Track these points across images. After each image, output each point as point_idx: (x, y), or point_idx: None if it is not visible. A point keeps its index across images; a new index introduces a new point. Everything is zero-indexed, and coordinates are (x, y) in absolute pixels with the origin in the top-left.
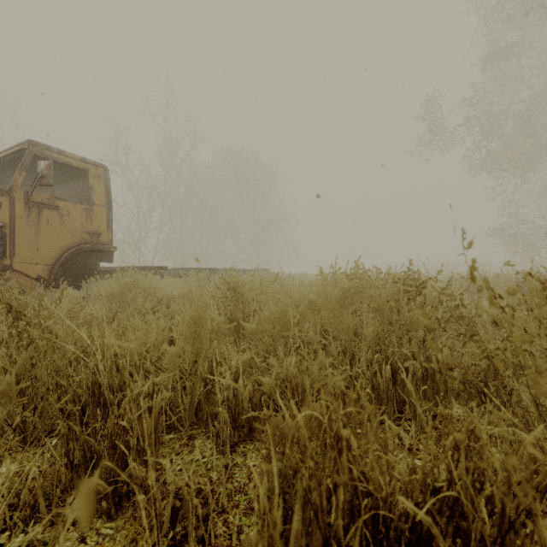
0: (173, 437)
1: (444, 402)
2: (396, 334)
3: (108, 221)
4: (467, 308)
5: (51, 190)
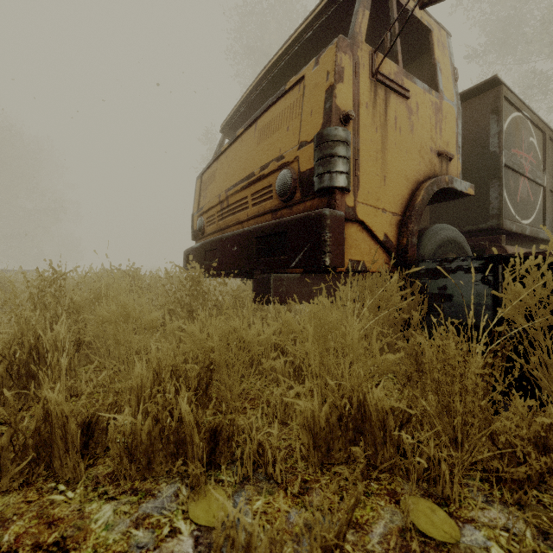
0: None
1: None
2: None
3: None
4: None
5: None
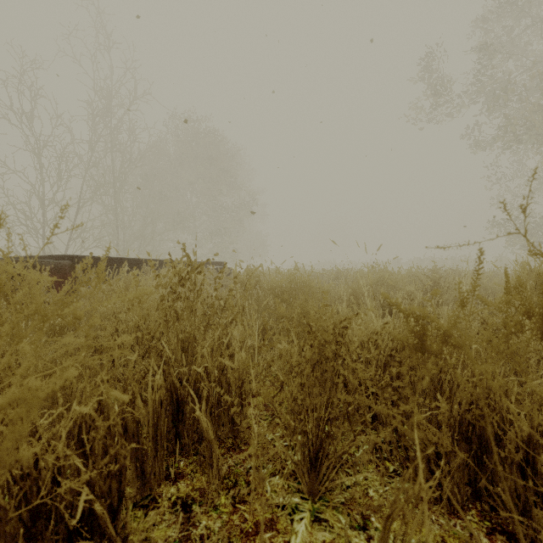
0: None
1: None
2: None
3: None
4: None
5: None
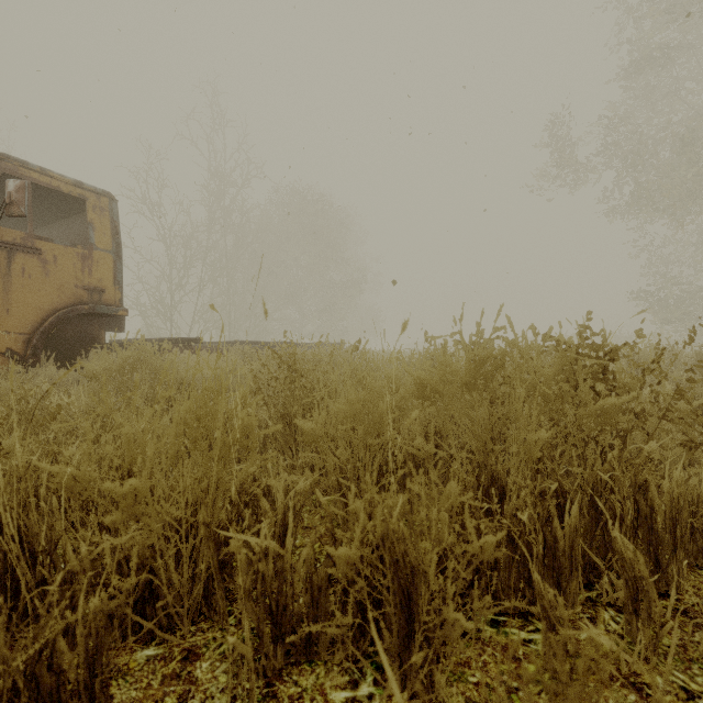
0: (153, 653)
1: (692, 581)
2: (571, 442)
3: (115, 273)
4: (685, 395)
5: (29, 225)
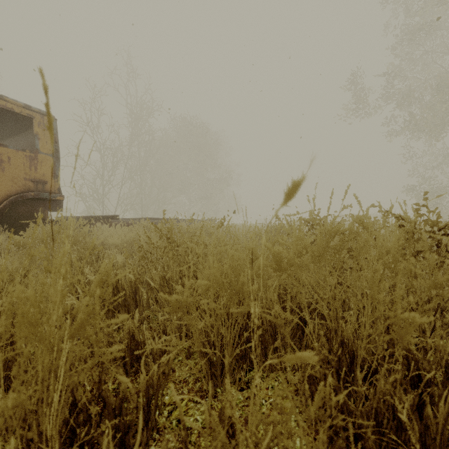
0: None
1: None
2: (419, 312)
3: (54, 170)
4: None
5: None
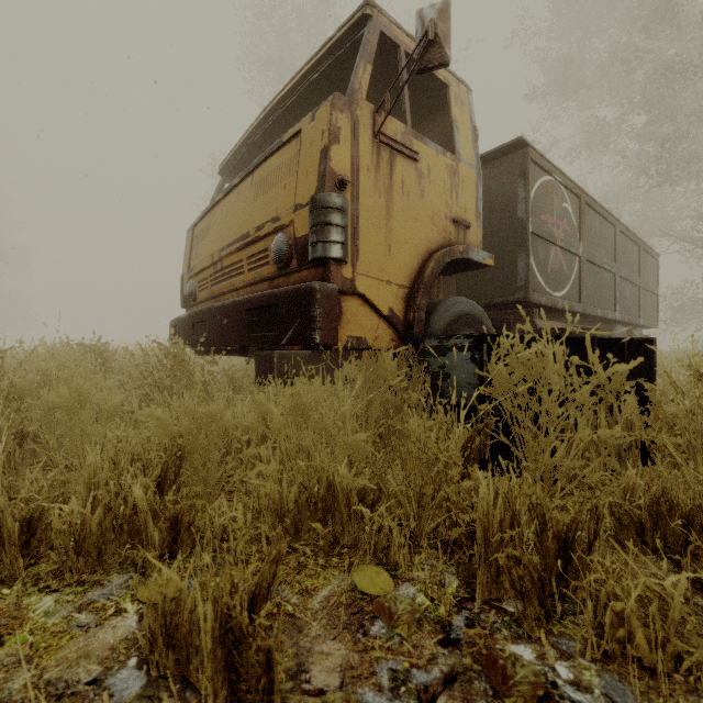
0: None
1: None
2: None
3: None
4: None
5: None
